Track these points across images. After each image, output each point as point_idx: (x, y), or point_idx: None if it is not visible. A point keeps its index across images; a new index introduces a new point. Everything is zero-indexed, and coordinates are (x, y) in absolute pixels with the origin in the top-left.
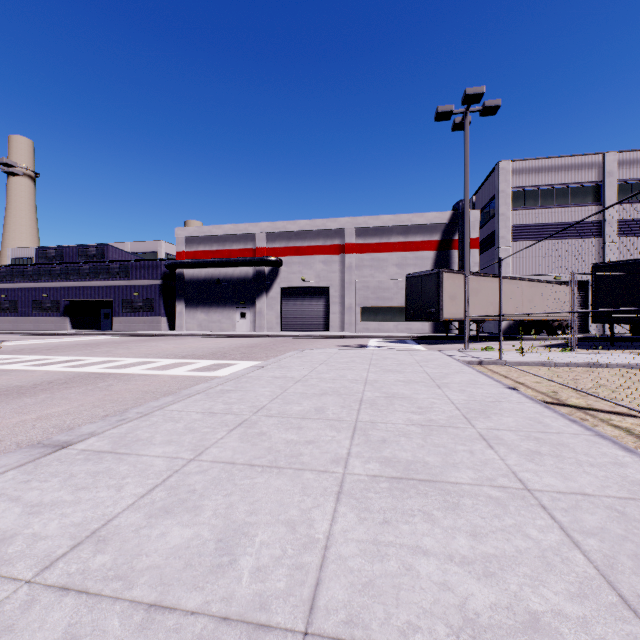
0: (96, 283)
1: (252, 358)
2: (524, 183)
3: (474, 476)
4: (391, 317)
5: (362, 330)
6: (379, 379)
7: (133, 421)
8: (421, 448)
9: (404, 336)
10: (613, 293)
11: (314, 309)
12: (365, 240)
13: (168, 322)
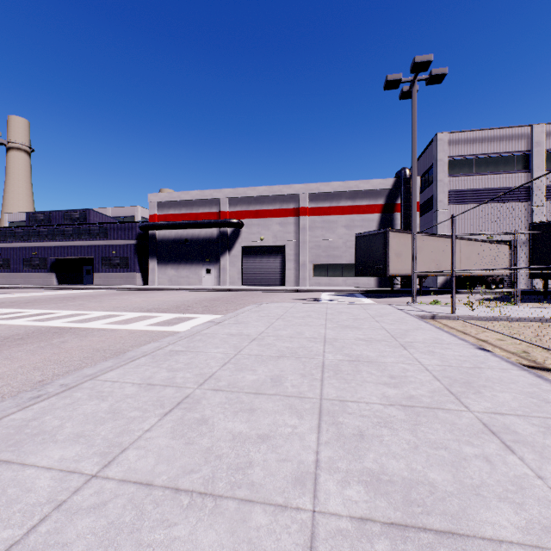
0: (79, 243)
1: (212, 311)
2: (460, 152)
3: (519, 521)
4: (340, 273)
5: (314, 284)
6: (338, 337)
7: (51, 398)
8: (415, 451)
9: (353, 290)
10: (550, 250)
11: (271, 266)
12: (317, 204)
13: (142, 277)
